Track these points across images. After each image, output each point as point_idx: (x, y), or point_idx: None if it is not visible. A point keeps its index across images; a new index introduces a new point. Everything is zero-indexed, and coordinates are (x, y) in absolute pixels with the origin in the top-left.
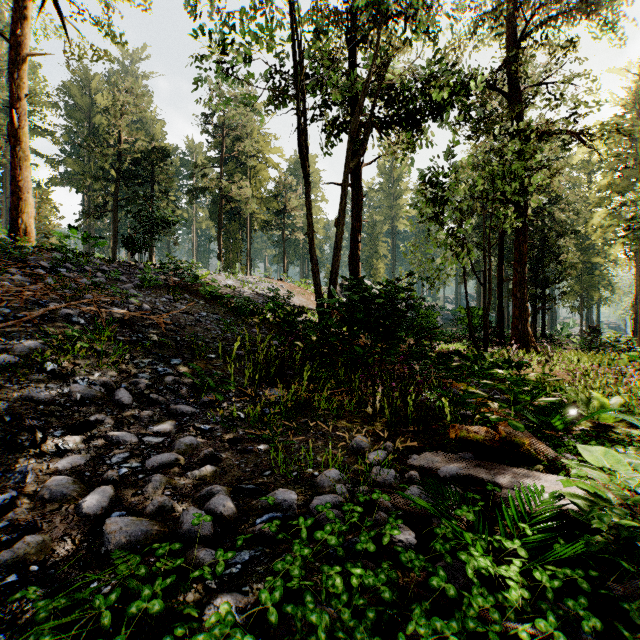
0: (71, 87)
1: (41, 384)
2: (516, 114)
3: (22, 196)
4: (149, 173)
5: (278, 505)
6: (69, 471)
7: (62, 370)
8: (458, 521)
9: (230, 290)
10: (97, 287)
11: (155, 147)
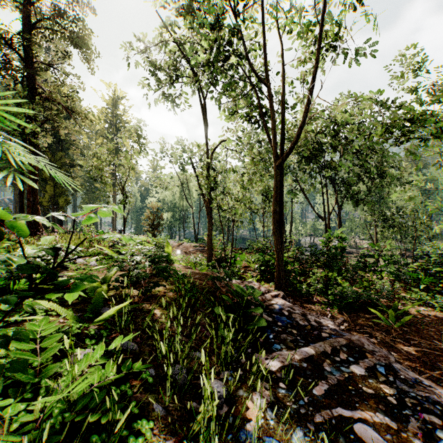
0: None
1: None
2: (30, 75)
3: None
4: None
5: None
6: None
7: None
8: None
9: None
10: None
11: None
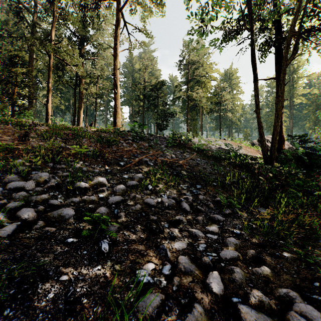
0: (126, 64)
1: (148, 196)
2: None
3: (117, 111)
4: (156, 94)
5: None
6: (182, 252)
7: (154, 189)
8: None
9: (204, 146)
10: (152, 147)
11: (159, 81)
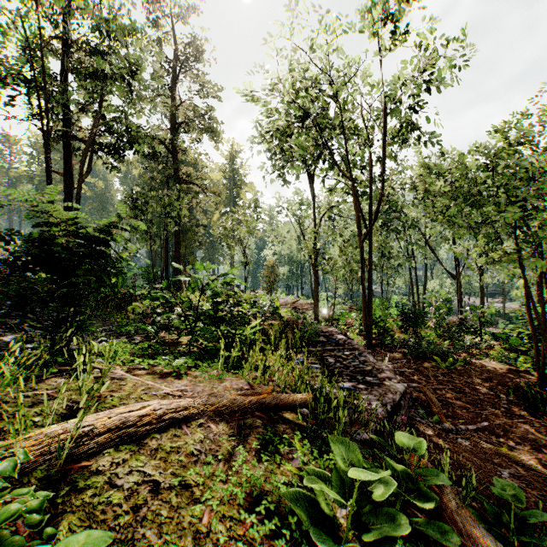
0: None
1: None
2: (176, 163)
3: None
4: None
5: None
6: None
7: None
8: None
9: None
10: None
11: None
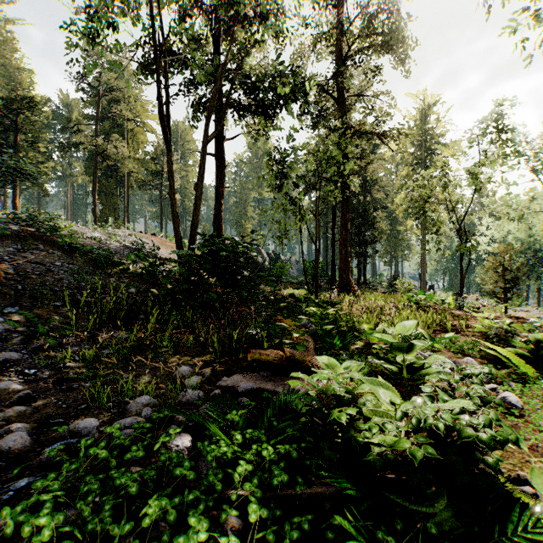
0: None
1: None
2: (342, 115)
3: None
4: (12, 121)
5: (77, 433)
6: None
7: None
8: (227, 423)
9: (95, 242)
10: None
11: (20, 96)
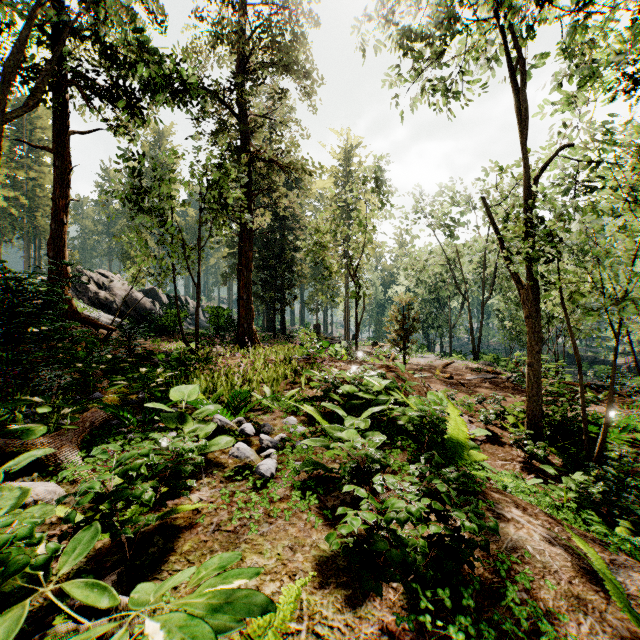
0: None
1: None
2: (244, 134)
3: None
4: None
5: None
6: None
7: None
8: None
9: None
10: None
11: None
